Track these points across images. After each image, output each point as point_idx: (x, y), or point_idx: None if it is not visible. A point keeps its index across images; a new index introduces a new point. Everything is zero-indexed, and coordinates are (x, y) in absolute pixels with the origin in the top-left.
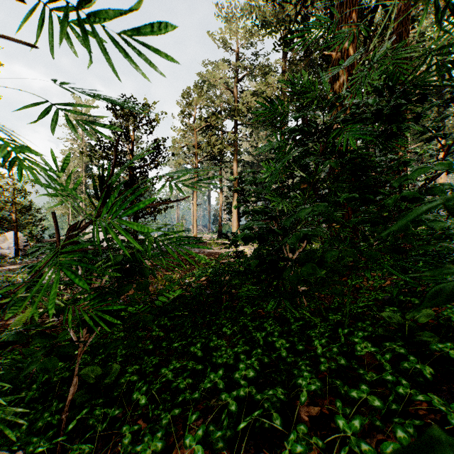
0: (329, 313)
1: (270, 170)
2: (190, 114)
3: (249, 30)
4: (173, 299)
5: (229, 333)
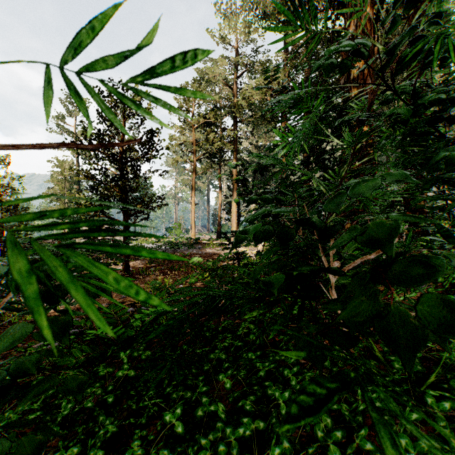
0: (390, 356)
1: (287, 140)
2: (188, 110)
3: (249, 22)
4: (155, 316)
5: (229, 385)
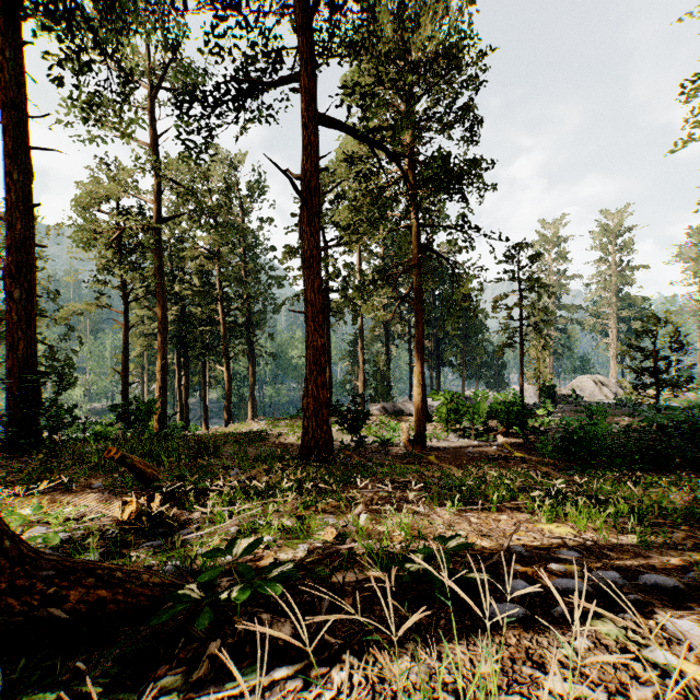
0: None
1: None
2: None
3: None
4: None
5: None
